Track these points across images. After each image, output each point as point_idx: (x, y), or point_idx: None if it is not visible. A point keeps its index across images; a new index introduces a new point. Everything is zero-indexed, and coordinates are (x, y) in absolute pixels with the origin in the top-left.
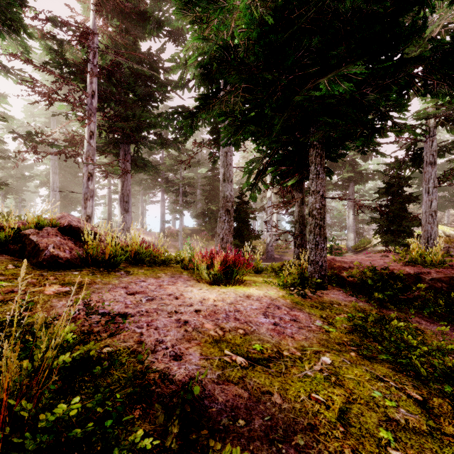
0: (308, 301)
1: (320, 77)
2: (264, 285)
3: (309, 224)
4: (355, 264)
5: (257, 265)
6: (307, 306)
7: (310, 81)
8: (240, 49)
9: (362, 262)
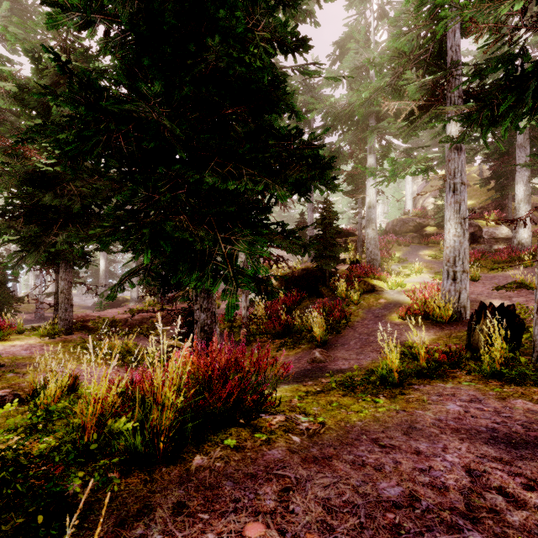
0: (56, 341)
1: (65, 222)
2: (26, 338)
3: (61, 298)
4: (97, 317)
5: (20, 327)
6: (54, 343)
7: (61, 217)
8: (4, 179)
9: (108, 314)
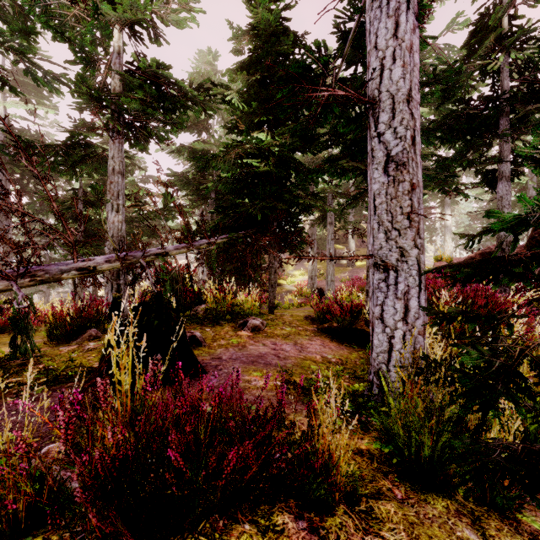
0: None
1: None
2: None
3: None
4: None
5: None
6: None
7: None
8: None
9: None
